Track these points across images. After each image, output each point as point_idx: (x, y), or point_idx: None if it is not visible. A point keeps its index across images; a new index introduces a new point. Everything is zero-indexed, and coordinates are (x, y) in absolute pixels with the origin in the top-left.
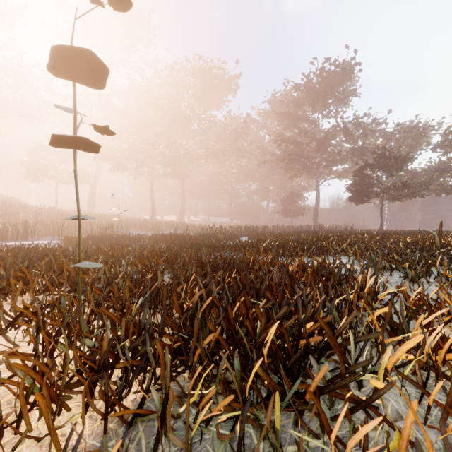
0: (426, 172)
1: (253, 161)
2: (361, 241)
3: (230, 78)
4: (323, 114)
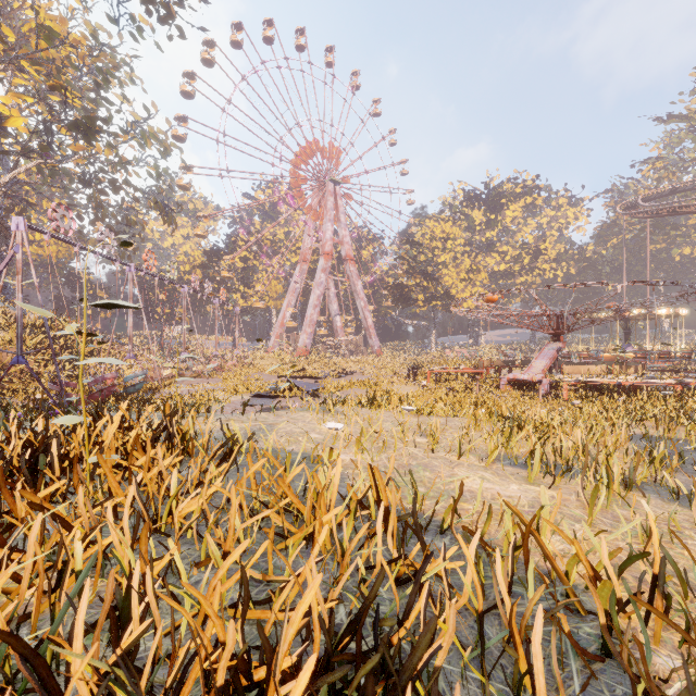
0: None
1: None
2: None
3: None
4: None
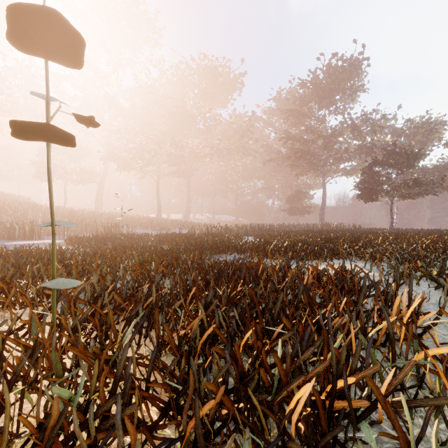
0: (437, 169)
1: (258, 159)
2: (374, 242)
3: (235, 76)
4: (329, 111)
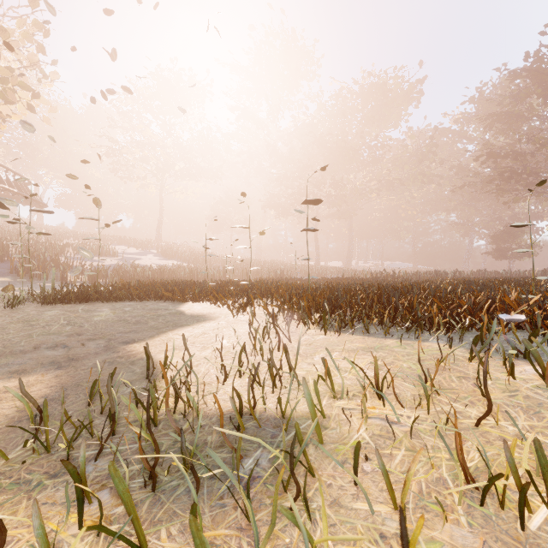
0: None
1: (445, 186)
2: None
3: (411, 85)
4: None
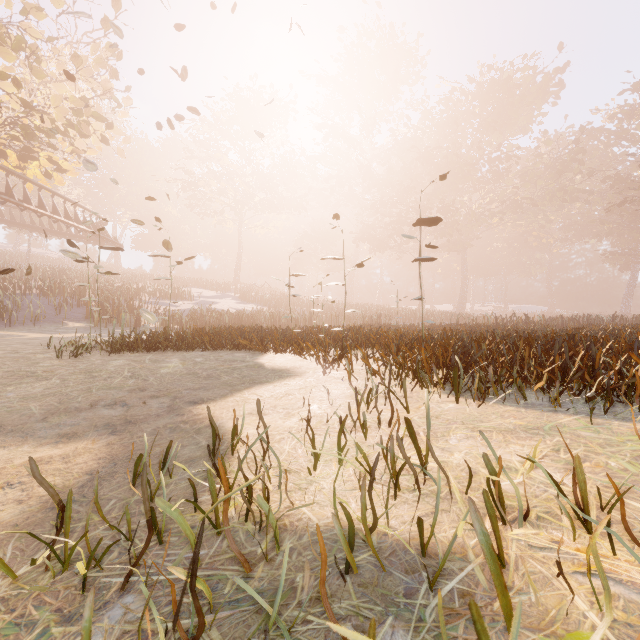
0: None
1: (595, 204)
2: None
3: (546, 76)
4: None
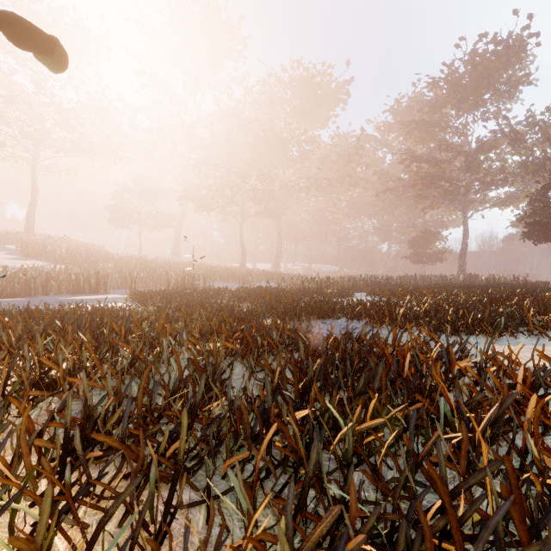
0: None
1: (369, 191)
2: None
3: (338, 85)
4: (474, 117)
